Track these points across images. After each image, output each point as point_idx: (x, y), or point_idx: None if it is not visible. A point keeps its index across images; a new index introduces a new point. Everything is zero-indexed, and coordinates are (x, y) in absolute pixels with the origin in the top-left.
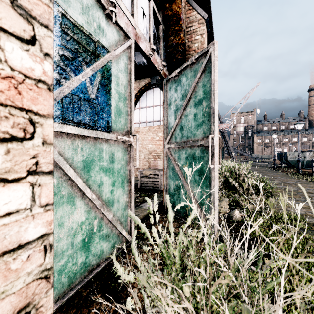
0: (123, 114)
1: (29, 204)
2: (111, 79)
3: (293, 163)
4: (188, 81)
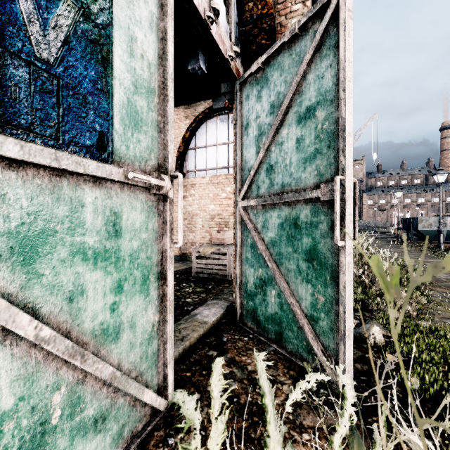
0: (147, 125)
1: None
2: (112, 32)
3: (427, 234)
4: (283, 76)
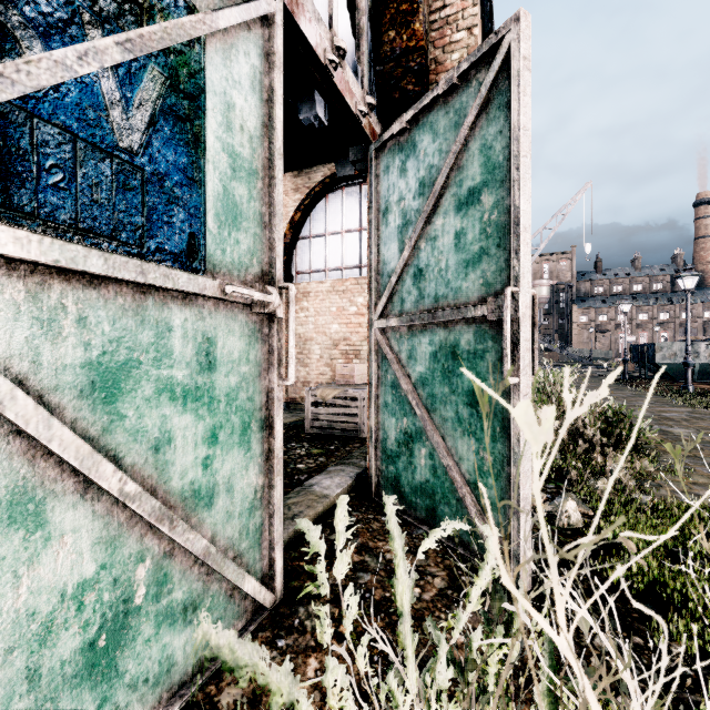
0: (248, 220)
1: None
2: (204, 102)
3: (670, 370)
4: (437, 142)
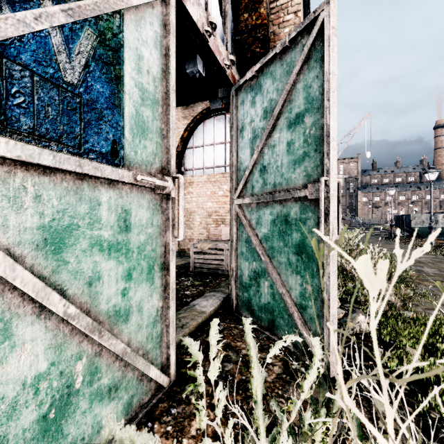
0: (152, 132)
1: None
2: (123, 54)
3: (420, 231)
4: (275, 84)
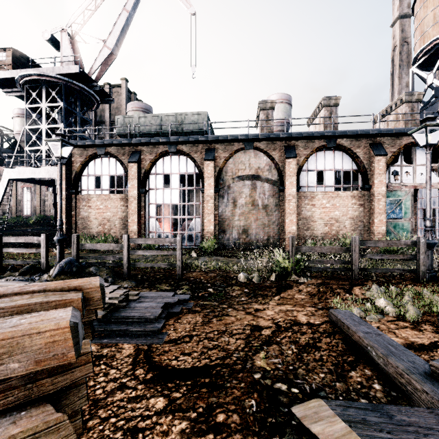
0: (408, 213)
1: (384, 228)
2: (402, 205)
3: None
4: None
